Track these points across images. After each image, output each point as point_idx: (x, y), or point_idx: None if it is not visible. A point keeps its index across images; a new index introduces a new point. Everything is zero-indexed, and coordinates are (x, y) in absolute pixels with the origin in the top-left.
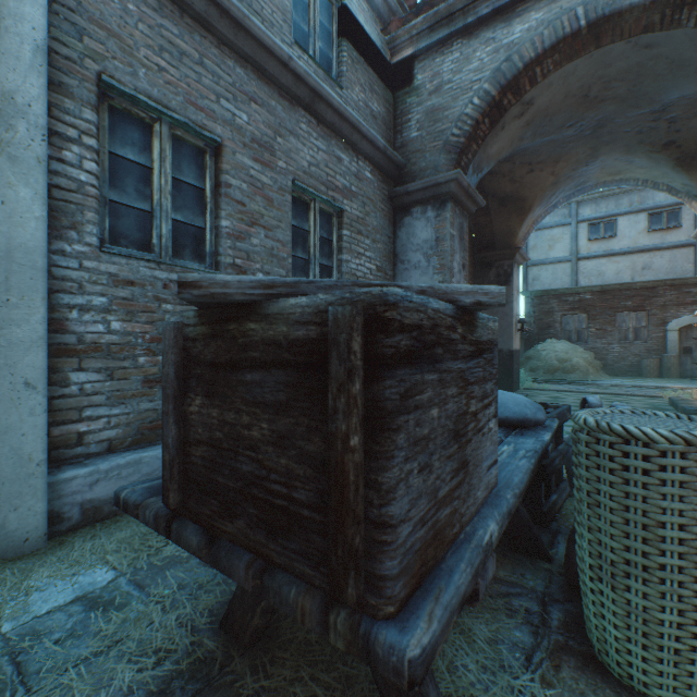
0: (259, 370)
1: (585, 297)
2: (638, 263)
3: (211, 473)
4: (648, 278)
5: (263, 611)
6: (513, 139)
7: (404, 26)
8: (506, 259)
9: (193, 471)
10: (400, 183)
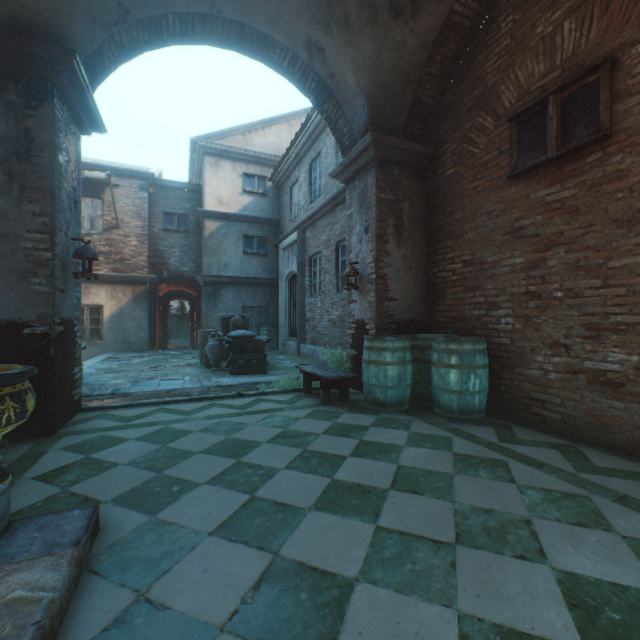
0: None
1: None
2: None
3: None
4: None
5: None
6: (347, 41)
7: None
8: None
9: None
10: None
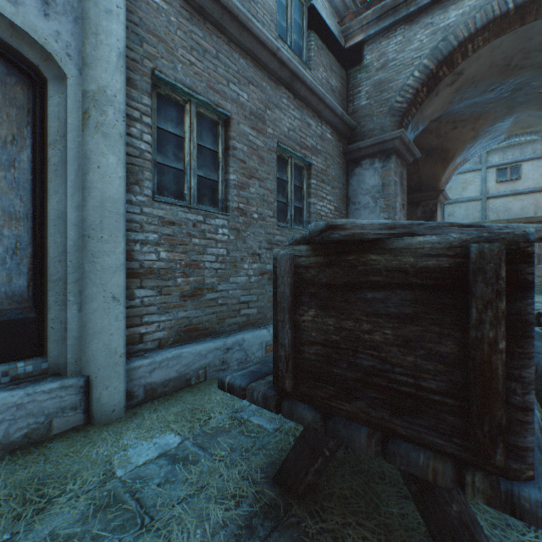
0: (381, 290)
1: None
2: (541, 200)
3: (326, 366)
4: None
5: (315, 471)
6: (444, 103)
7: (356, 18)
8: (431, 199)
9: (305, 364)
10: (351, 141)
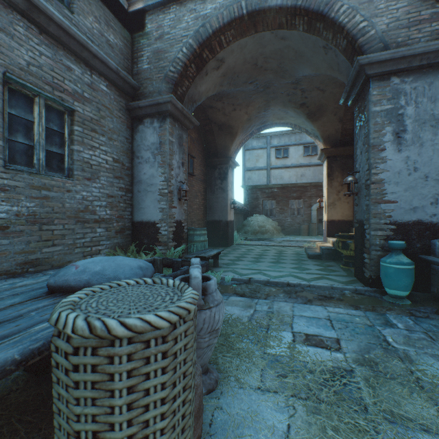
0: None
1: (274, 190)
2: (299, 172)
3: None
4: (303, 181)
5: None
6: (216, 84)
7: None
8: (225, 164)
9: None
10: (136, 100)
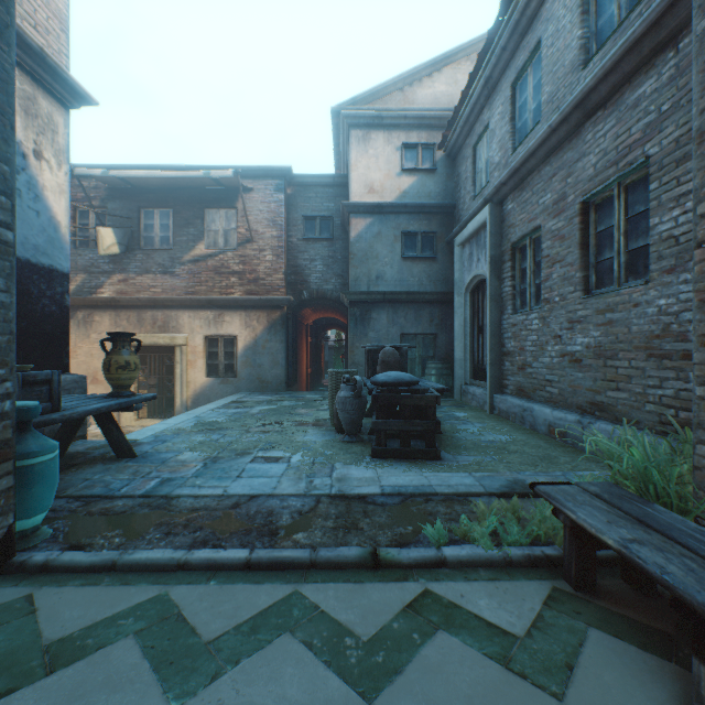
0: None
1: None
2: None
3: None
4: None
5: None
6: None
7: None
8: None
9: None
10: None
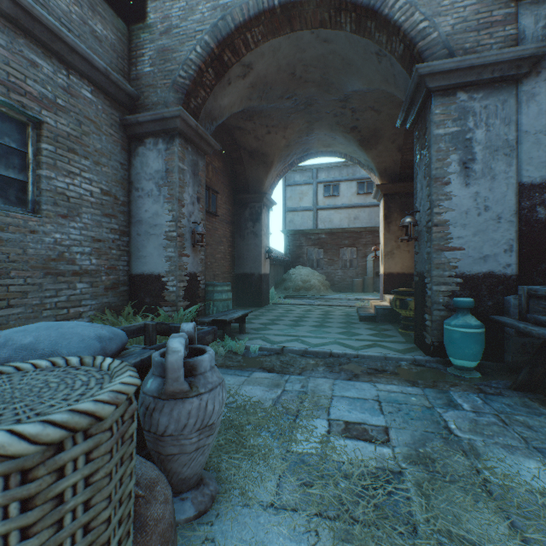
0: None
1: (322, 237)
2: (352, 215)
3: None
4: (357, 225)
5: None
6: (243, 97)
7: None
8: (258, 202)
9: None
10: (135, 113)
